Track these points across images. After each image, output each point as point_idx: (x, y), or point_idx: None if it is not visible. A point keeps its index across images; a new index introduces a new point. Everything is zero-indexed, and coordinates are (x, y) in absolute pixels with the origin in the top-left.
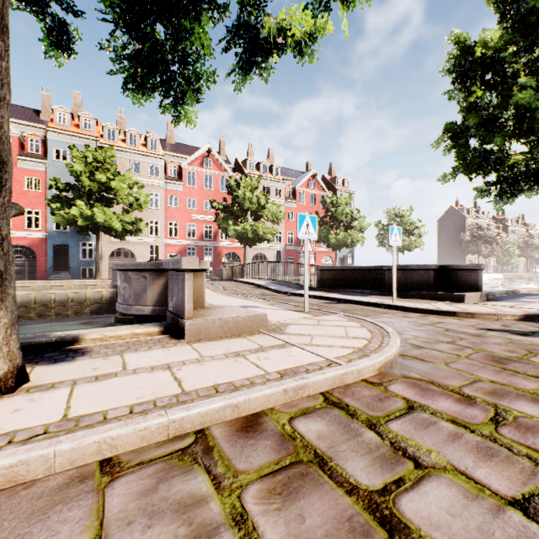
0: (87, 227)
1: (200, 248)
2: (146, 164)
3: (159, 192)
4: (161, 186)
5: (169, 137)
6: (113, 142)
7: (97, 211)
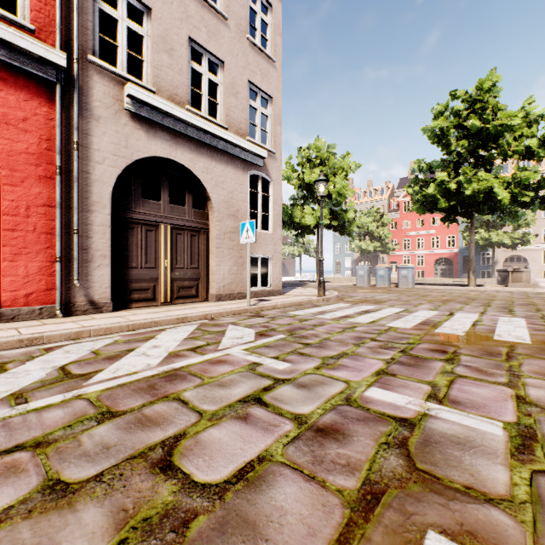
0: (484, 244)
1: None
2: None
3: None
4: None
5: None
6: (506, 174)
7: (491, 234)
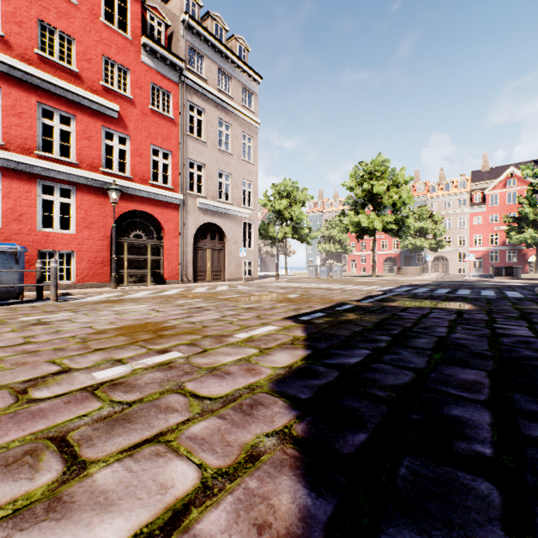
0: (414, 248)
1: (501, 252)
2: (455, 200)
3: (465, 216)
4: (466, 212)
5: (483, 167)
6: (434, 193)
7: (416, 241)
